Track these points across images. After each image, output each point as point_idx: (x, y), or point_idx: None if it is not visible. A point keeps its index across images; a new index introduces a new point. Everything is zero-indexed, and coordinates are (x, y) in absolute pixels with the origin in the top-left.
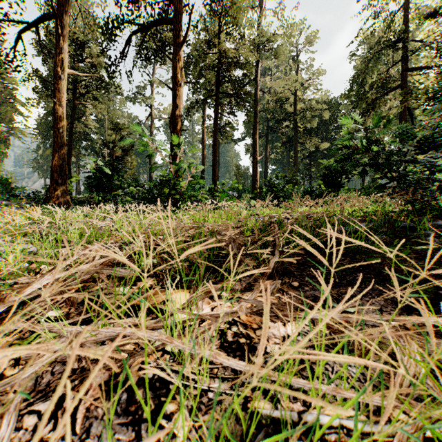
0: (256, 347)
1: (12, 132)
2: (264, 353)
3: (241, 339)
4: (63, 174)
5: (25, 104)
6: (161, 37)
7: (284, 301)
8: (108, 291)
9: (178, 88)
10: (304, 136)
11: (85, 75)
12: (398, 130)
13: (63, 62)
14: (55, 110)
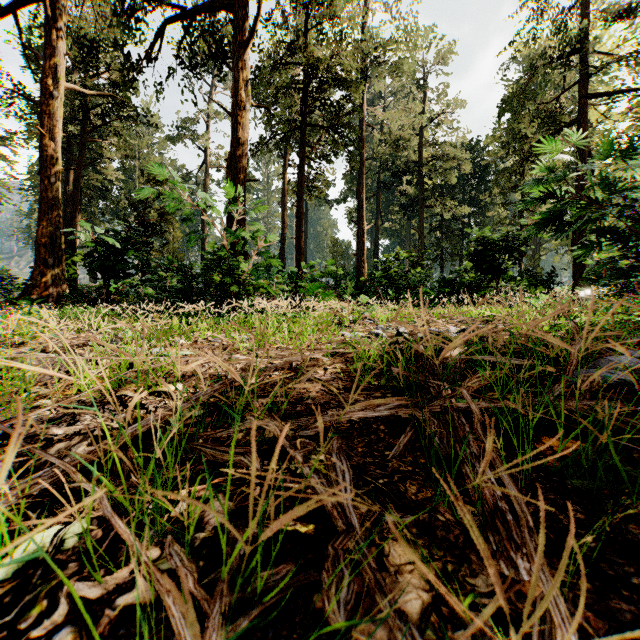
0: None
1: None
2: None
3: None
4: (57, 249)
5: (10, 143)
6: (215, 34)
7: None
8: None
9: (240, 112)
10: (433, 196)
11: (94, 93)
12: None
13: (56, 70)
14: (43, 147)
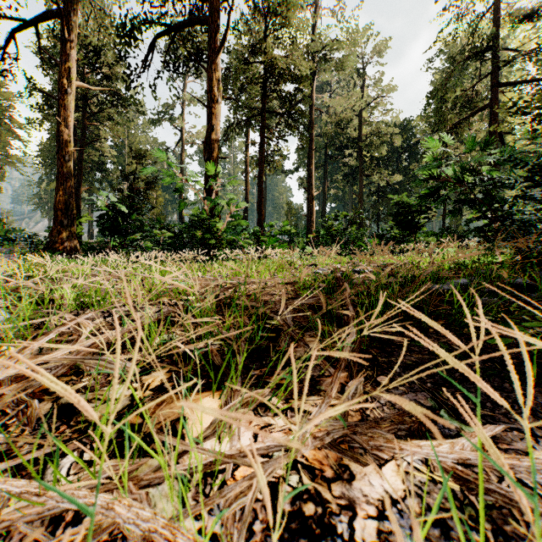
0: (335, 528)
1: (8, 161)
2: (350, 541)
3: (306, 506)
4: (70, 213)
5: (25, 126)
6: (194, 41)
7: (371, 414)
8: (92, 396)
9: (214, 104)
10: (370, 167)
11: (97, 89)
12: (501, 155)
13: (69, 72)
14: (59, 133)
